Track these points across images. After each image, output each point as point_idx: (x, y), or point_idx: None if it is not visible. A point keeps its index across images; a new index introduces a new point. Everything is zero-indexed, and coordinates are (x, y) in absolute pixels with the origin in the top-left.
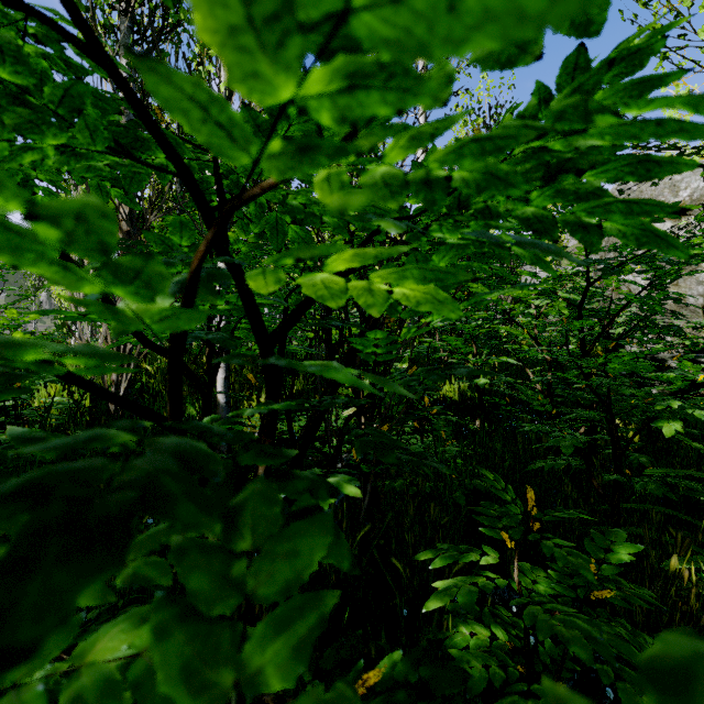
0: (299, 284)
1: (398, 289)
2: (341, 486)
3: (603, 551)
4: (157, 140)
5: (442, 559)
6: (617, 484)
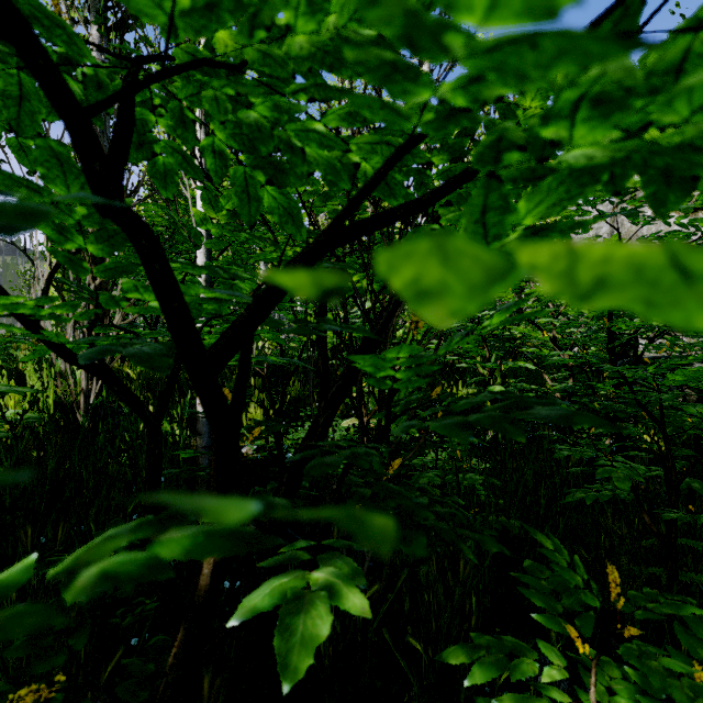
0: None
1: None
2: (337, 594)
3: None
4: None
5: (485, 669)
6: (673, 520)
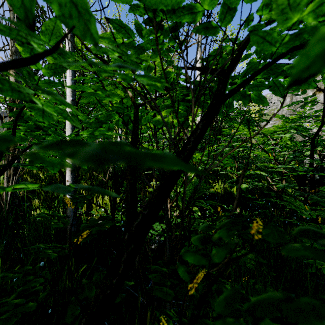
0: None
1: None
2: None
3: None
4: None
5: None
6: None
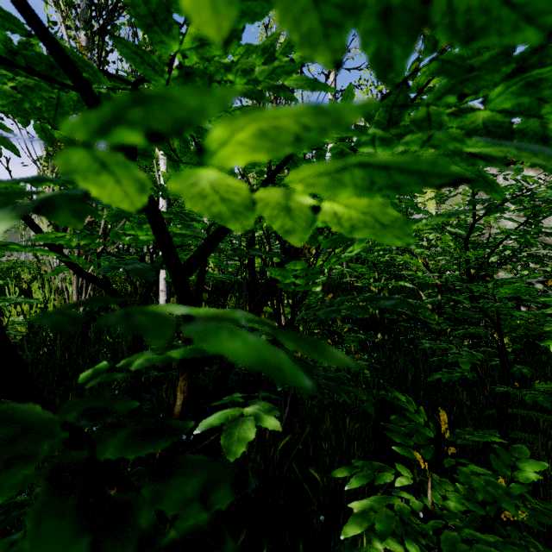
0: (176, 192)
1: (328, 205)
2: (260, 418)
3: (509, 468)
4: (45, 43)
5: (359, 479)
6: (505, 394)
